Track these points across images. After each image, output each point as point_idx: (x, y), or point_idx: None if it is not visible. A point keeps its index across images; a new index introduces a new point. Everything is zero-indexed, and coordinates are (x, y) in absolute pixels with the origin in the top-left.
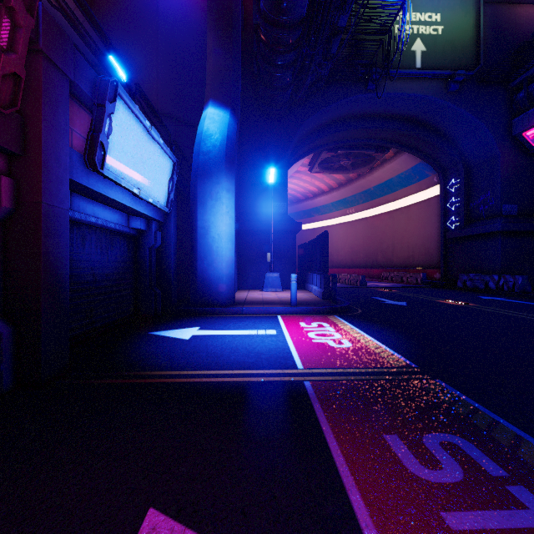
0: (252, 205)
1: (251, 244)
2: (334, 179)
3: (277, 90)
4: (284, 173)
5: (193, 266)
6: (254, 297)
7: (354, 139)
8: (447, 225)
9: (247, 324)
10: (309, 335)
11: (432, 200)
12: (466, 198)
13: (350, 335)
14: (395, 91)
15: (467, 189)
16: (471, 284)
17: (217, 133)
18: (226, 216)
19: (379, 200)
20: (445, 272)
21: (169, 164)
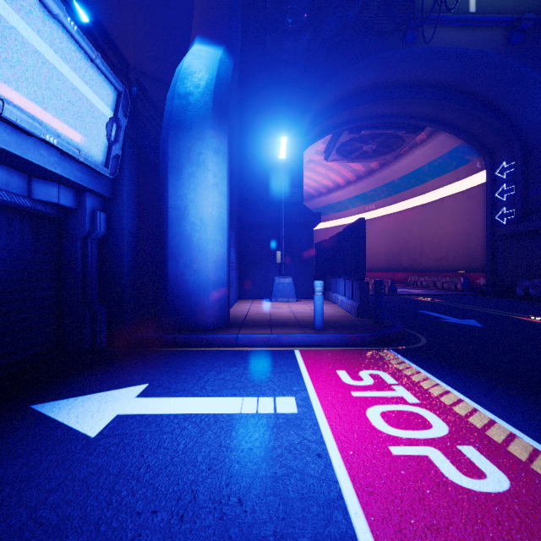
0: (257, 192)
1: (256, 241)
2: (352, 171)
3: (290, 34)
4: (297, 150)
5: (162, 268)
6: (258, 312)
7: (381, 116)
8: (495, 219)
9: (240, 374)
10: (372, 418)
11: (473, 191)
12: (524, 185)
13: (466, 423)
14: (441, 45)
15: (525, 174)
16: (536, 291)
17: (202, 70)
18: (213, 191)
19: (404, 194)
20: (492, 276)
21: (107, 91)
